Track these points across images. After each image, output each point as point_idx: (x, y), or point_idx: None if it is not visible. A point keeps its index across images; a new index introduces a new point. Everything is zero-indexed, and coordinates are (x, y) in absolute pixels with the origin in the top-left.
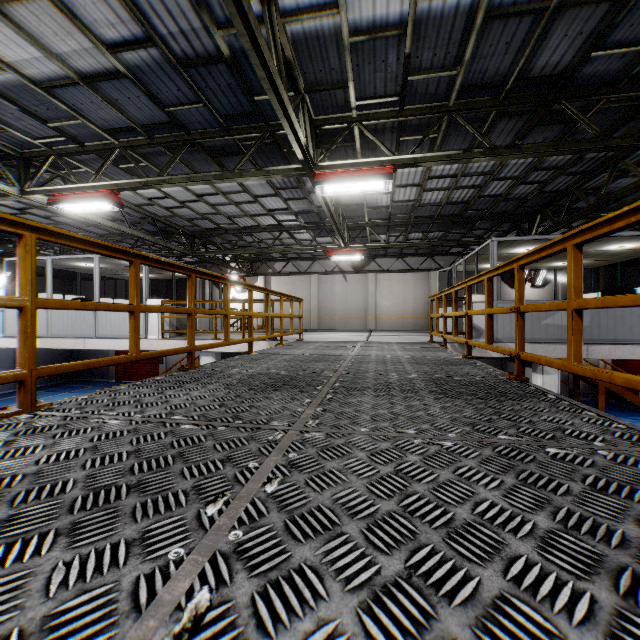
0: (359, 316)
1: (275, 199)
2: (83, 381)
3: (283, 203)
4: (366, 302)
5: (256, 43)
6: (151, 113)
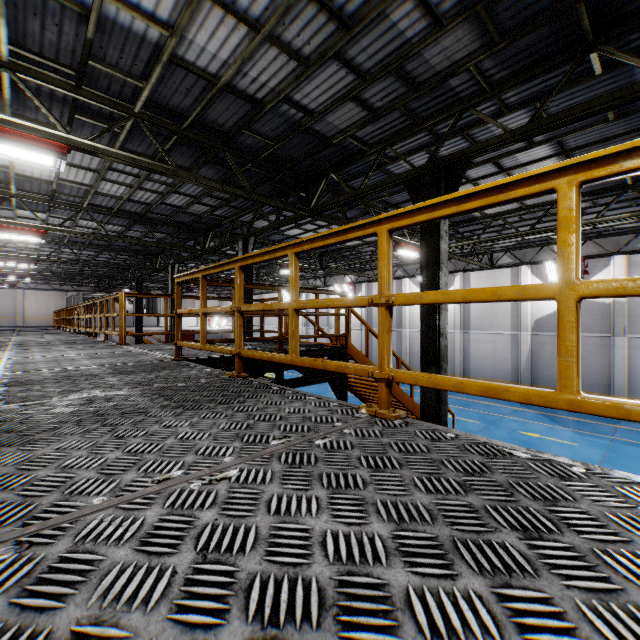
0: (10, 317)
1: None
2: None
3: None
4: (17, 308)
5: None
6: None
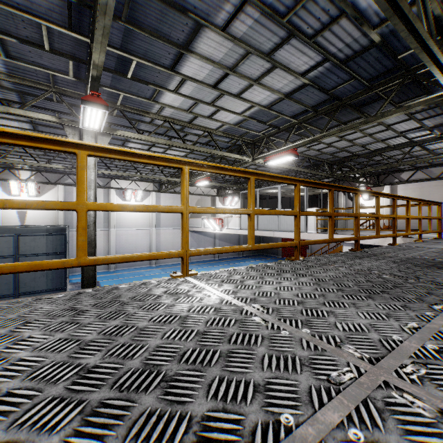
0: None
1: (407, 122)
2: (265, 255)
3: (416, 123)
4: None
5: (413, 30)
6: (318, 98)
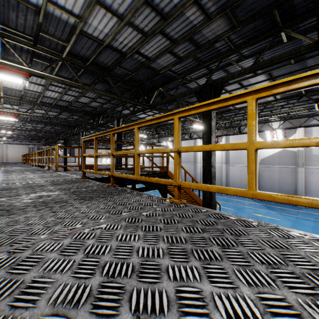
0: (0, 158)
1: None
2: None
3: None
4: (3, 153)
5: None
6: None
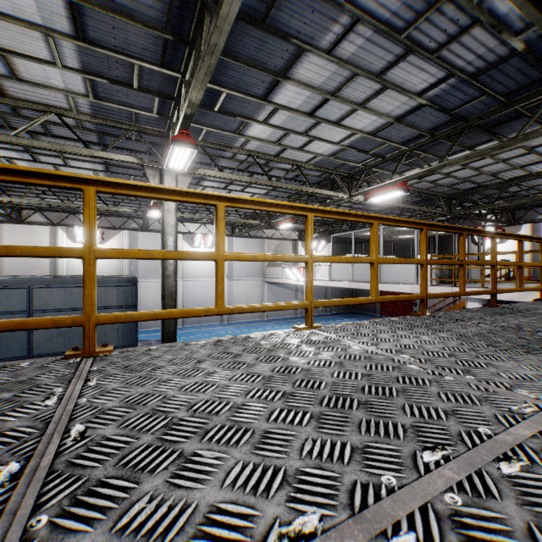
0: None
1: None
2: (359, 313)
3: None
4: None
5: None
6: (437, 120)
